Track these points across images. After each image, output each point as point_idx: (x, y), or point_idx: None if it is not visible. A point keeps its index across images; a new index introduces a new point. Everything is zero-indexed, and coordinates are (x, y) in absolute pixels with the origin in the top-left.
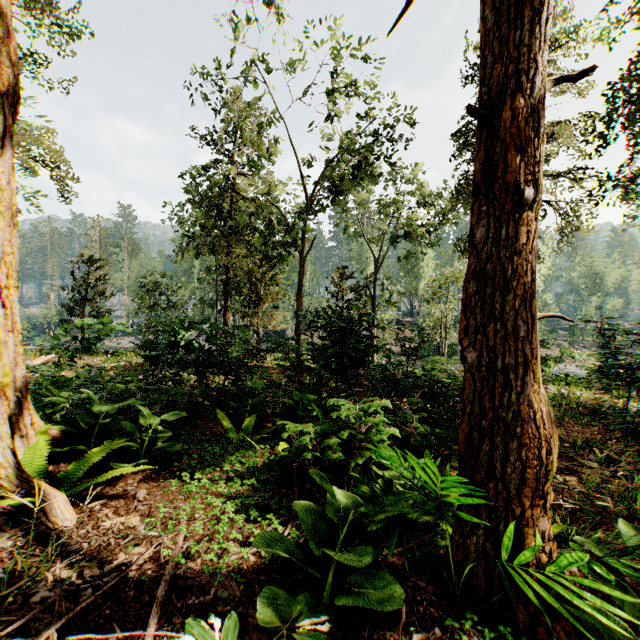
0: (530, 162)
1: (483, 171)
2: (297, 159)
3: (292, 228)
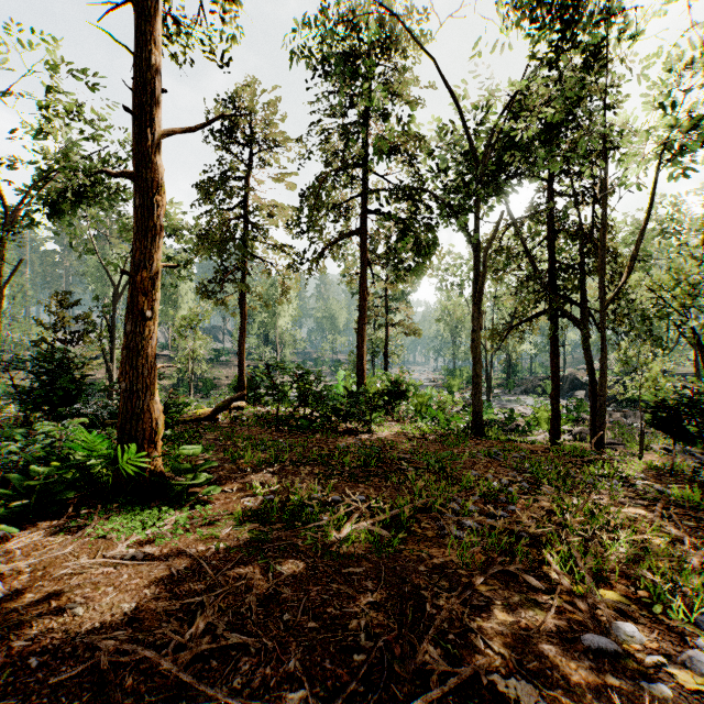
0: (150, 300)
1: (130, 299)
2: None
3: None
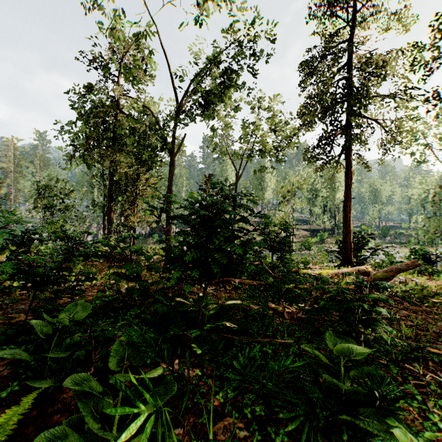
0: None
1: None
2: (167, 62)
3: (162, 128)
